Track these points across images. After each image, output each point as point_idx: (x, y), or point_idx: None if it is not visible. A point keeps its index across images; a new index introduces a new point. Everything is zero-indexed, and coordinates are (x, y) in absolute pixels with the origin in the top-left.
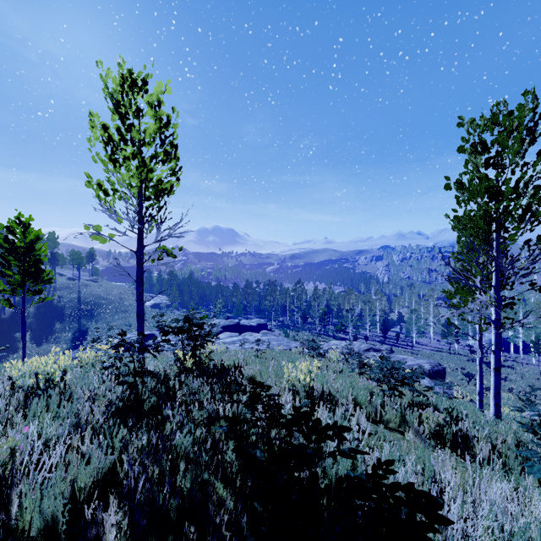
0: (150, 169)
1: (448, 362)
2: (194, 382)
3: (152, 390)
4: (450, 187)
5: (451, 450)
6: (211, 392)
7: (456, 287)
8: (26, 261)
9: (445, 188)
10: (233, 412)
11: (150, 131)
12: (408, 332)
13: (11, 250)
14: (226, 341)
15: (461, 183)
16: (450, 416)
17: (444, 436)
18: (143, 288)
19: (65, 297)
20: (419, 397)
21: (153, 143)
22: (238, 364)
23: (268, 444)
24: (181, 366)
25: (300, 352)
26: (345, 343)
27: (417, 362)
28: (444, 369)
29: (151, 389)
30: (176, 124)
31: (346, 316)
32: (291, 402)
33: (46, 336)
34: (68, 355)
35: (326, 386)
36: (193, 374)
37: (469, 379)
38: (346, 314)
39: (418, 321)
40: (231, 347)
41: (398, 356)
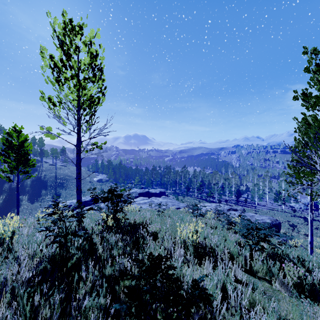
0: (83, 87)
1: (278, 217)
2: (112, 239)
3: (79, 246)
4: (298, 97)
5: (310, 298)
6: (123, 249)
7: (294, 170)
8: (19, 153)
9: (293, 99)
10: (137, 272)
11: (85, 62)
12: (252, 198)
13: (9, 147)
14: (140, 202)
15: (306, 95)
16: (303, 267)
17: (303, 286)
18: (80, 170)
19: (48, 175)
20: (274, 249)
21: (87, 71)
22: (145, 223)
23: (166, 316)
24: (105, 225)
25: (186, 211)
26: (214, 205)
27: (261, 218)
28: (280, 223)
29: (77, 246)
30: (102, 57)
31: (213, 187)
32: (182, 253)
33: (36, 197)
34: (16, 220)
35: (208, 241)
36: (114, 230)
37: (293, 228)
38: (213, 186)
39: (259, 191)
40: (143, 206)
41: (249, 214)
